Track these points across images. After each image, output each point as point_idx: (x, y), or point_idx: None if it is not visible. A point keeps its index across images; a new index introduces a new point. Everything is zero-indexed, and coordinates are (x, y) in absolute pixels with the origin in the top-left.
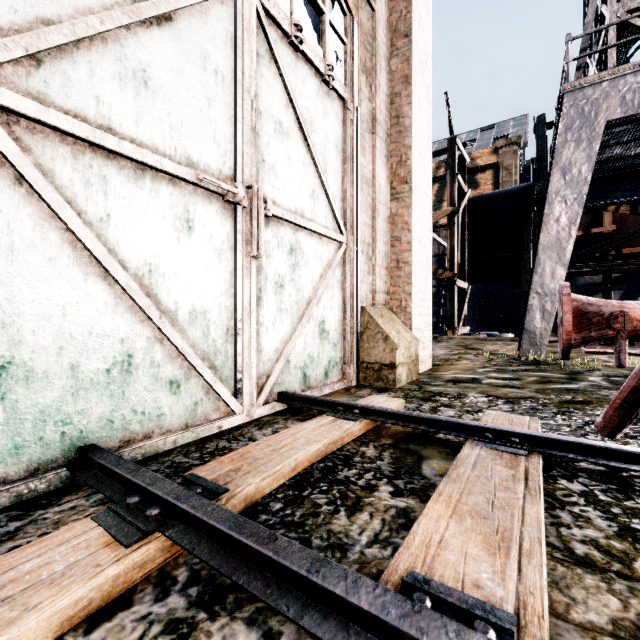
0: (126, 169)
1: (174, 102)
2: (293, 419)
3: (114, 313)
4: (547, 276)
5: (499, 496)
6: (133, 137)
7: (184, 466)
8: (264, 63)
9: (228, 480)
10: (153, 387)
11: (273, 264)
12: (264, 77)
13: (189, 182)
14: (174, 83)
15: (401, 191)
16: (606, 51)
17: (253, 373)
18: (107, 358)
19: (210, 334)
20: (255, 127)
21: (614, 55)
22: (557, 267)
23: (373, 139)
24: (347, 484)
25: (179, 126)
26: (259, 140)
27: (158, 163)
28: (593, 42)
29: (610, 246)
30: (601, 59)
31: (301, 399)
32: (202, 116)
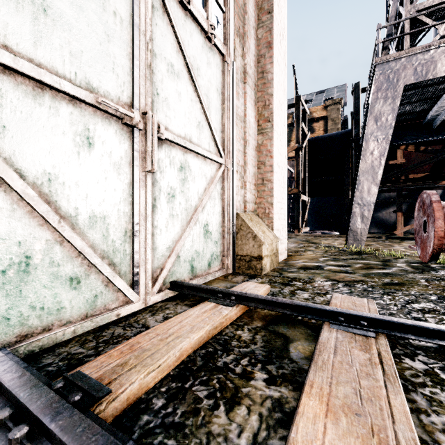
0: (23, 86)
1: (74, 32)
2: (182, 304)
3: (10, 218)
4: (365, 192)
5: (364, 385)
6: (31, 57)
7: (78, 357)
8: (158, 14)
9: (113, 377)
10: (52, 284)
11: (166, 178)
12: (158, 26)
13: (89, 104)
14: (74, 16)
15: (265, 127)
16: (402, 38)
17: (148, 267)
18: (2, 260)
19: (109, 236)
20: (150, 65)
21: (408, 41)
22: (372, 186)
23: (245, 87)
24: (226, 372)
25: (79, 54)
26: (154, 76)
27: (57, 83)
28: (393, 32)
29: (402, 173)
30: (398, 44)
31: (188, 287)
32: (102, 49)
